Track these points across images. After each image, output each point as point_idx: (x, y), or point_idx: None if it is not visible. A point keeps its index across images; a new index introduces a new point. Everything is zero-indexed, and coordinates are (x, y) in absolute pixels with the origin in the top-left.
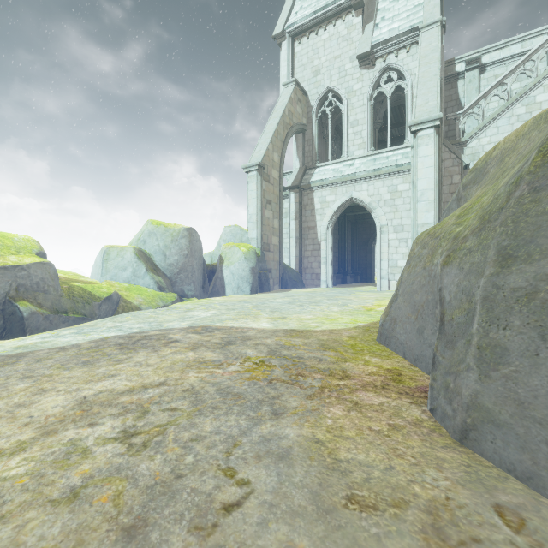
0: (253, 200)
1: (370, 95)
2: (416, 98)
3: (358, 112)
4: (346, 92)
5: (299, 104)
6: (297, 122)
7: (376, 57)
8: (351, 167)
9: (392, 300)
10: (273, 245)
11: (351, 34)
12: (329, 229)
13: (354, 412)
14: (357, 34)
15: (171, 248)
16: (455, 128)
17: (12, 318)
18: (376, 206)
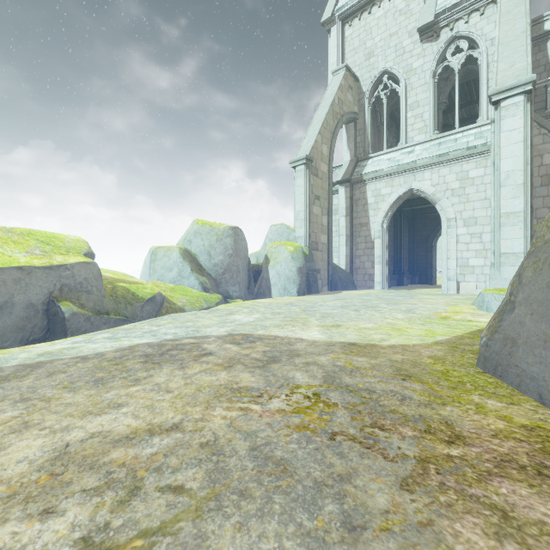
0: (301, 196)
1: (433, 71)
2: (497, 62)
3: (418, 92)
4: (404, 72)
5: (350, 91)
6: (348, 110)
7: (441, 27)
8: (410, 154)
9: (502, 311)
10: (322, 243)
11: (410, 6)
12: (384, 224)
13: (510, 544)
14: (417, 5)
15: (216, 248)
16: (546, 97)
17: (55, 319)
18: (441, 197)
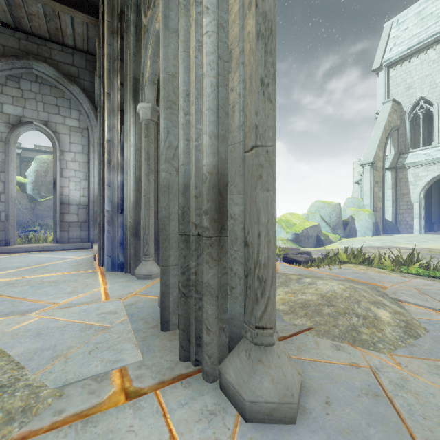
0: (367, 183)
1: None
2: None
3: None
4: (436, 99)
5: (394, 113)
6: (393, 125)
7: None
8: None
9: None
10: (379, 207)
11: None
12: (421, 194)
13: None
14: None
15: (333, 214)
16: None
17: (319, 241)
18: None
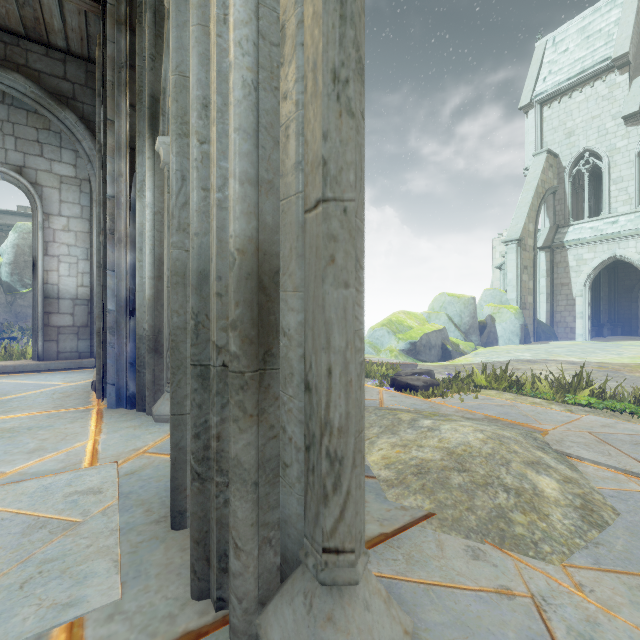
0: (512, 268)
1: (638, 151)
2: None
3: (622, 169)
4: (607, 151)
5: (550, 170)
6: (548, 186)
7: None
8: (614, 225)
9: None
10: (528, 303)
11: (613, 93)
12: (586, 285)
13: None
14: (621, 92)
15: (464, 312)
16: None
17: (445, 352)
18: None
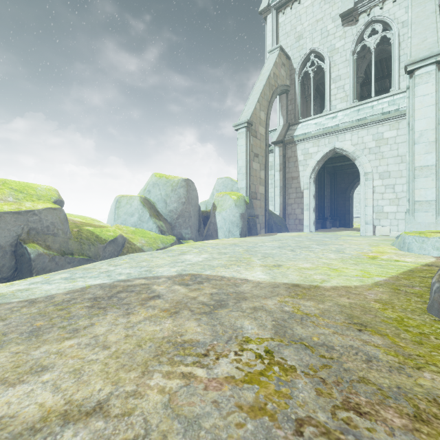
0: (242, 154)
1: (353, 50)
2: (411, 38)
3: (340, 68)
4: (328, 51)
5: (283, 68)
6: (281, 83)
7: (359, 13)
8: (334, 119)
9: None
10: (260, 193)
11: None
12: (311, 178)
13: None
14: None
15: (171, 197)
16: None
17: (22, 259)
18: (360, 155)
